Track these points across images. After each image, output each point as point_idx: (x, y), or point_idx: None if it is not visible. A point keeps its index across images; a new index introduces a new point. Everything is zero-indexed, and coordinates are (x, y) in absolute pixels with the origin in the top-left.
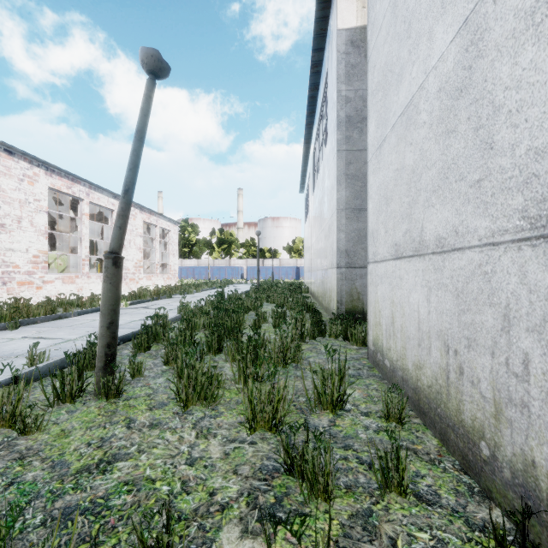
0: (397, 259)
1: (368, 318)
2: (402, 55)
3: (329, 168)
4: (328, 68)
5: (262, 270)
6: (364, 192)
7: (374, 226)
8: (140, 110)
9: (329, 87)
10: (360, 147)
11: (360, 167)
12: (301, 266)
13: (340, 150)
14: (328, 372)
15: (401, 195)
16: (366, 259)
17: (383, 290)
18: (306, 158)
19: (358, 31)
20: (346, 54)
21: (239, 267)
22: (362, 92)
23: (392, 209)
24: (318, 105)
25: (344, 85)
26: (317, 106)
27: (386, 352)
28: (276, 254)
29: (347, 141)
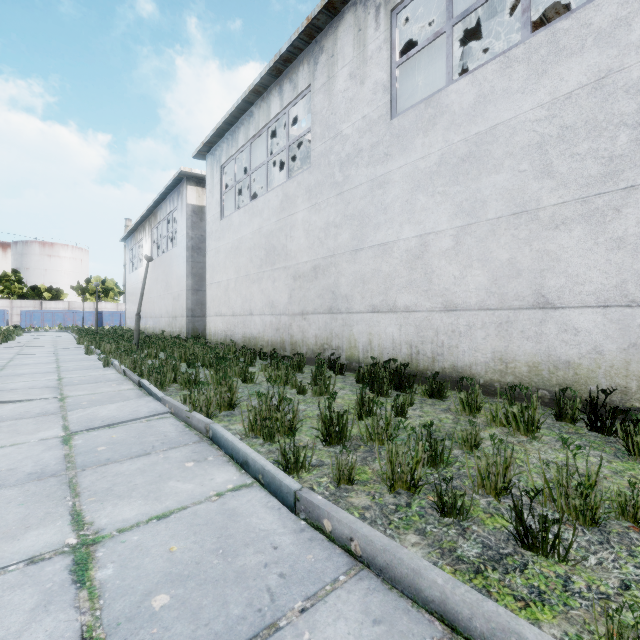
0: (216, 316)
1: (207, 334)
2: (217, 268)
3: (179, 263)
4: (178, 208)
5: (47, 315)
6: (200, 282)
7: (209, 306)
8: (146, 272)
9: (179, 220)
10: (198, 261)
11: (198, 270)
12: (105, 311)
13: (188, 261)
14: (202, 342)
15: (217, 301)
16: (200, 313)
17: (212, 324)
18: (139, 224)
19: (197, 207)
20: (191, 216)
21: (5, 311)
22: (199, 236)
23: (215, 303)
24: (162, 208)
25: (190, 231)
26: (161, 206)
27: (213, 341)
28: (61, 295)
29: (192, 257)
